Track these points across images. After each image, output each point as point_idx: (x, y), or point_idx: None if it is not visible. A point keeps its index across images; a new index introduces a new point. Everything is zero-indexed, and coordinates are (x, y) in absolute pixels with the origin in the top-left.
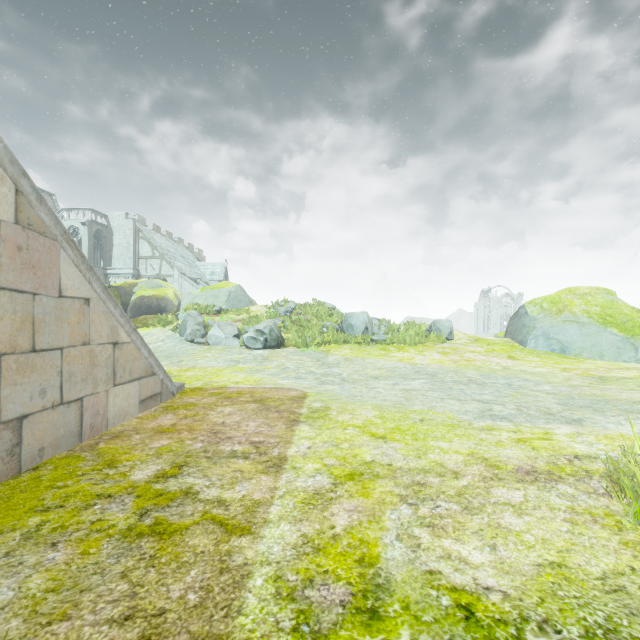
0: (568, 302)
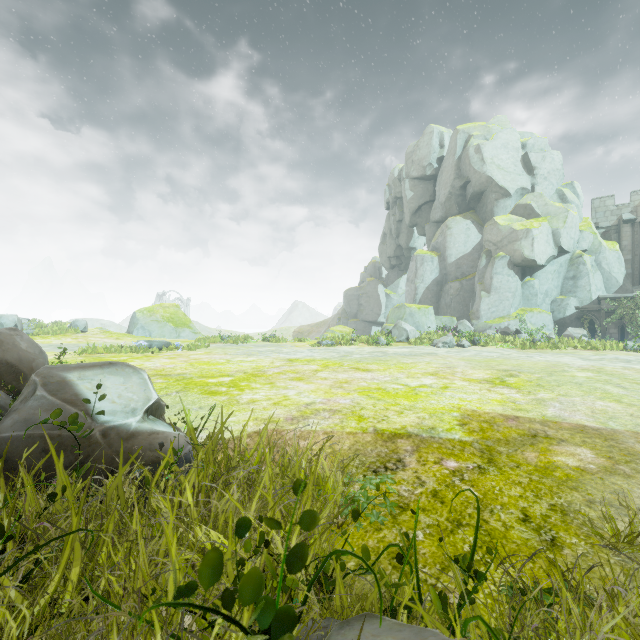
0: (156, 311)
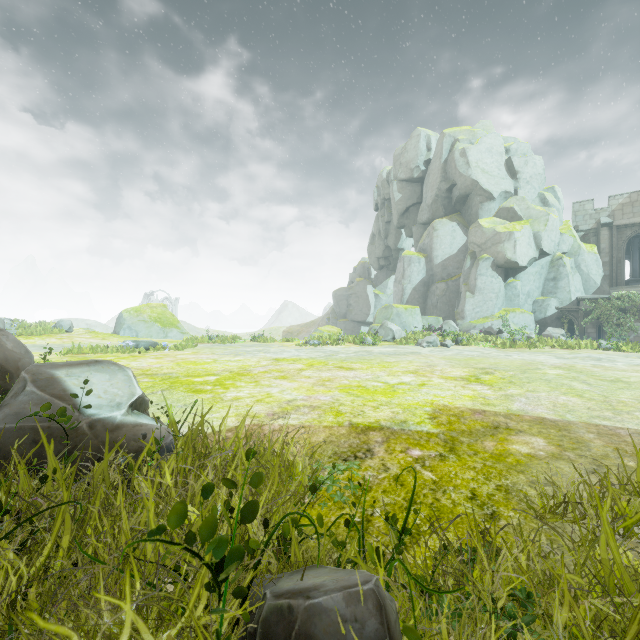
0: (144, 311)
